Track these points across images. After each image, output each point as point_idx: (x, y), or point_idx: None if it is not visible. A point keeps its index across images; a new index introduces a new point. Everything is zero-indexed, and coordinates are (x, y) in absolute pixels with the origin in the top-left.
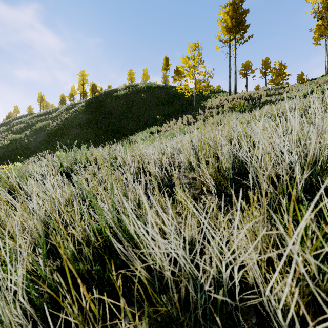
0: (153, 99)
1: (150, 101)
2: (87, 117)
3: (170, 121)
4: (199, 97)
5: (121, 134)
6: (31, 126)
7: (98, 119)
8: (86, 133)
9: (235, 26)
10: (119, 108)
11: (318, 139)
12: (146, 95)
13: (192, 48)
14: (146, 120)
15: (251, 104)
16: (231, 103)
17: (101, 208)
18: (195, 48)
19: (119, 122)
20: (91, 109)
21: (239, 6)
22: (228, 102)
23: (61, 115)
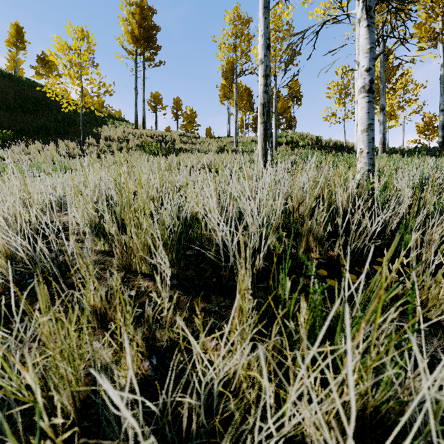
0: None
1: None
2: None
3: (29, 145)
4: (89, 118)
5: None
6: None
7: None
8: None
9: (144, 39)
10: None
11: (283, 200)
12: None
13: (77, 34)
14: None
15: (164, 148)
16: (139, 139)
17: None
18: (83, 38)
19: None
20: None
21: (148, 15)
22: (135, 138)
23: None
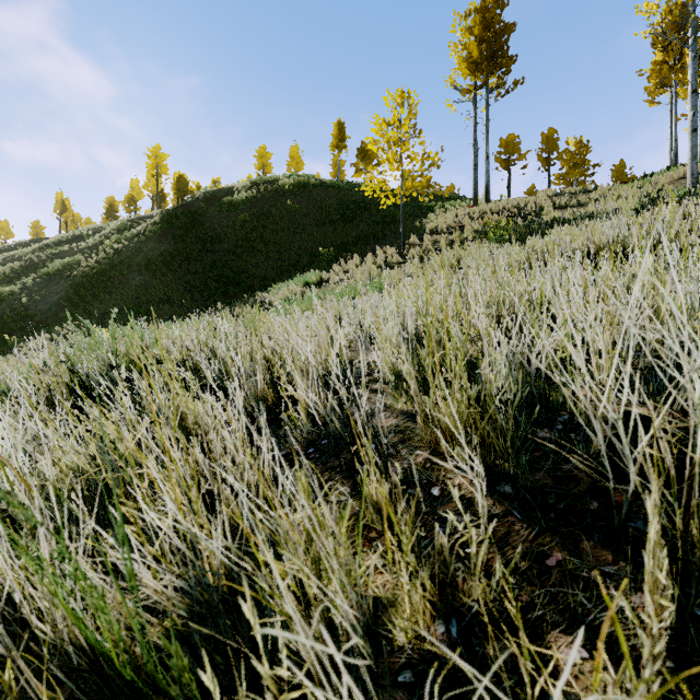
0: (311, 212)
1: (306, 216)
2: (165, 248)
3: (348, 260)
4: (411, 209)
5: (241, 286)
6: (36, 268)
7: (189, 252)
8: (163, 284)
9: (487, 59)
10: (236, 229)
11: None
12: (296, 201)
13: (396, 102)
14: (297, 257)
15: (522, 226)
16: (479, 222)
17: (101, 589)
18: (402, 103)
19: (236, 260)
20: (174, 232)
21: (494, 16)
22: (473, 221)
23: (106, 243)
